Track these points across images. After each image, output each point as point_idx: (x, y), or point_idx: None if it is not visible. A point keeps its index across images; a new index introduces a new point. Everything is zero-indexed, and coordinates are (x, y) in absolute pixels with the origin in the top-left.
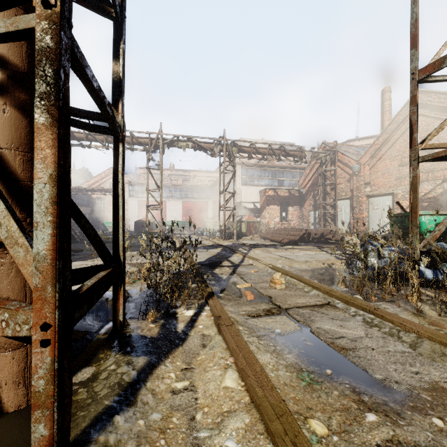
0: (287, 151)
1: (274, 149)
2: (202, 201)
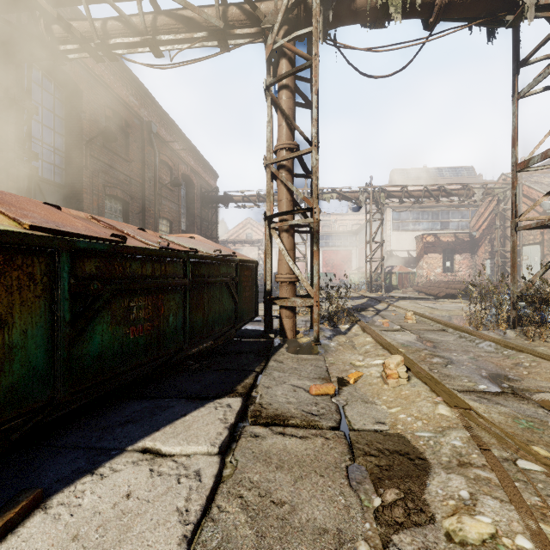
0: (448, 191)
1: (432, 191)
2: (345, 249)
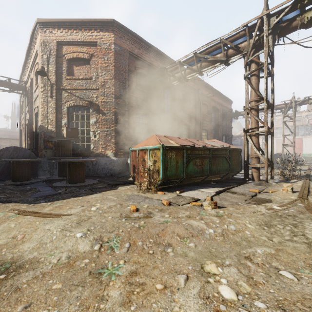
0: None
1: None
2: None
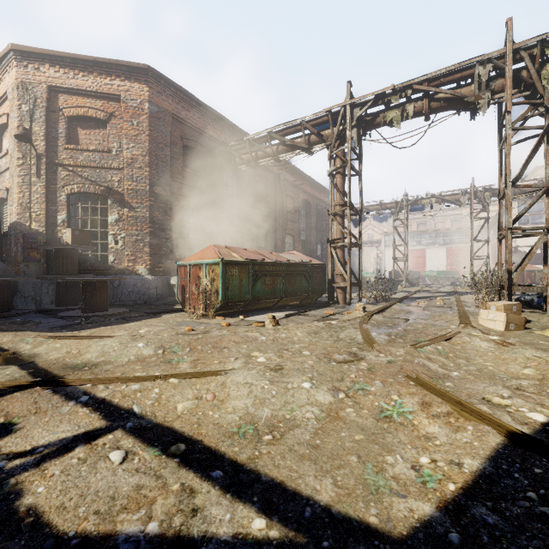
0: None
1: None
2: (475, 246)
